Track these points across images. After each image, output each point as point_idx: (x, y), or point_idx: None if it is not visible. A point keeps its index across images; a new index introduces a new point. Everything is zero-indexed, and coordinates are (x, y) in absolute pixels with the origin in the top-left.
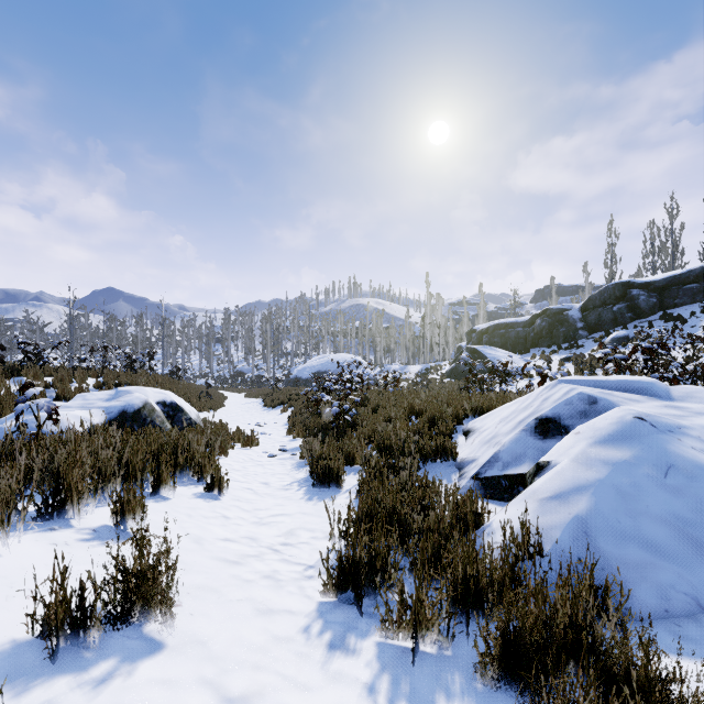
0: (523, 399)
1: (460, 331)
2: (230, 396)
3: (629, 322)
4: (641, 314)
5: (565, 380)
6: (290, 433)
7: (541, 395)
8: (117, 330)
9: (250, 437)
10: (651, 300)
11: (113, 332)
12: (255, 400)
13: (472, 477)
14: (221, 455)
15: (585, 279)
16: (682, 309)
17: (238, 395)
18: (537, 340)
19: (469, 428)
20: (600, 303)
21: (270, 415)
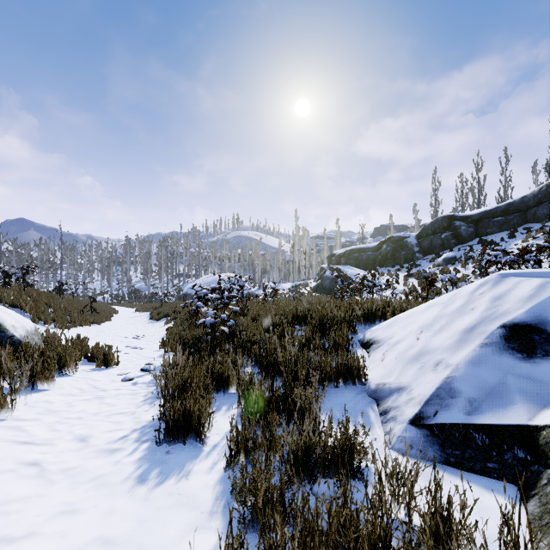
0: (443, 301)
1: (321, 256)
2: (122, 310)
3: (454, 247)
4: (463, 240)
5: (510, 273)
6: (164, 347)
7: (481, 294)
8: (16, 252)
9: (106, 355)
10: (470, 230)
11: (13, 254)
12: (144, 314)
13: (412, 422)
14: (43, 387)
15: (415, 217)
16: (493, 236)
17: (130, 309)
18: (383, 261)
19: (369, 338)
20: (431, 231)
21: (153, 327)
